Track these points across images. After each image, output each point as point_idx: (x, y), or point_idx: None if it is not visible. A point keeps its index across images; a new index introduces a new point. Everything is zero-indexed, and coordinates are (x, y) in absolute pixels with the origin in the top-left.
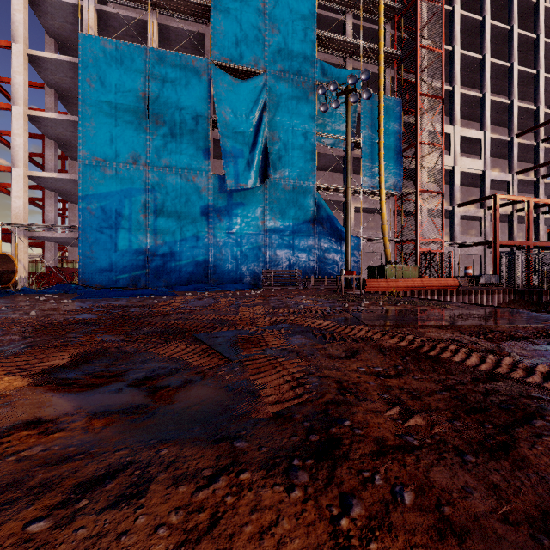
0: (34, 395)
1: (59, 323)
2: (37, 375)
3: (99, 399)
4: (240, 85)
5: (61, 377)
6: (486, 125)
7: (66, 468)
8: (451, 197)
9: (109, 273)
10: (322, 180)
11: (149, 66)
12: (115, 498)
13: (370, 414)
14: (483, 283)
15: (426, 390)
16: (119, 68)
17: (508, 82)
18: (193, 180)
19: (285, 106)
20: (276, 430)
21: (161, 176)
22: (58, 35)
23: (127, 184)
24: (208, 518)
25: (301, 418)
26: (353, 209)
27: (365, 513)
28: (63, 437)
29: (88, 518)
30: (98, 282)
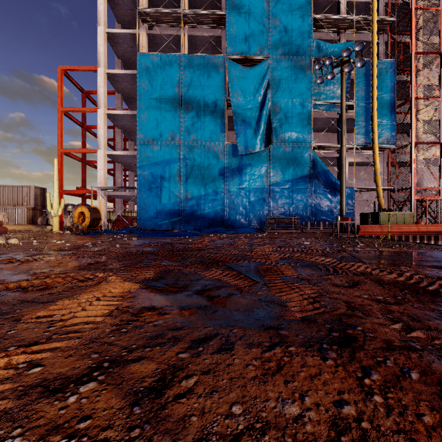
0: (145, 294)
1: (136, 253)
2: (139, 283)
3: (180, 299)
4: (248, 71)
5: (153, 285)
6: None
7: (182, 332)
8: None
9: (156, 220)
10: (317, 140)
11: (182, 68)
12: (217, 349)
13: (377, 325)
14: None
15: (425, 316)
16: (162, 73)
17: None
18: (213, 149)
19: (285, 82)
20: (305, 327)
21: (190, 148)
22: (123, 57)
23: (167, 155)
24: (275, 365)
25: (322, 321)
26: (346, 163)
27: (381, 379)
28: (170, 317)
29: (207, 355)
30: (149, 226)
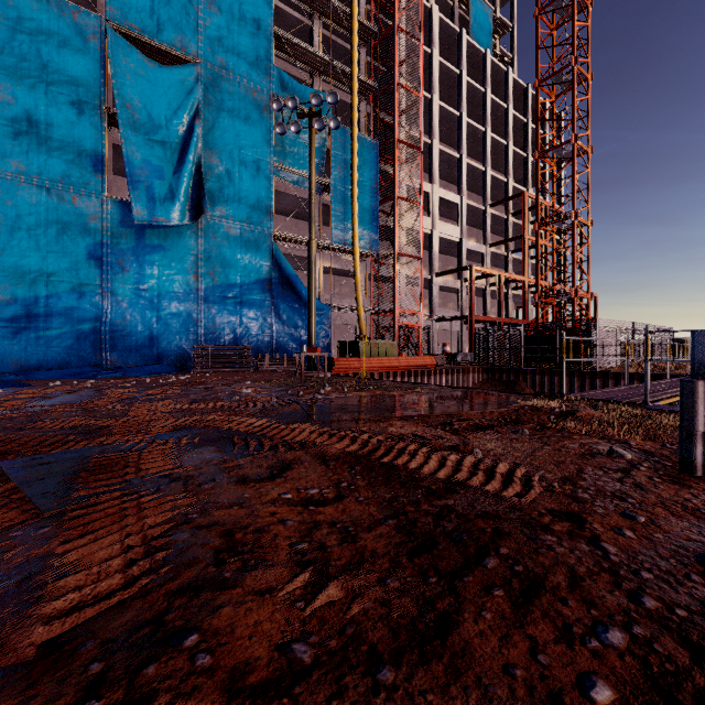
0: None
1: None
2: None
3: None
4: (157, 71)
5: None
6: (463, 189)
7: None
8: (430, 264)
9: None
10: (284, 227)
11: None
12: None
13: (251, 602)
14: (460, 361)
15: (369, 520)
16: None
17: (483, 147)
18: (73, 201)
19: (229, 117)
20: None
21: (6, 187)
22: None
23: None
24: None
25: (93, 650)
26: (322, 269)
27: None
28: None
29: None
30: None
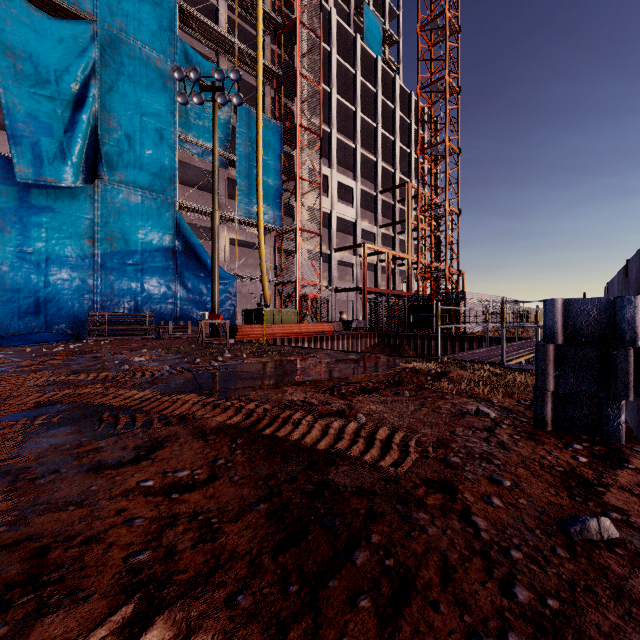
0: None
1: None
2: None
3: None
4: (45, 22)
5: None
6: (358, 176)
7: None
8: (329, 241)
9: None
10: (189, 198)
11: None
12: None
13: None
14: (354, 328)
15: (238, 506)
16: None
17: (374, 140)
18: None
19: (130, 82)
20: None
21: None
22: None
23: None
24: None
25: None
26: (228, 240)
27: None
28: None
29: None
30: None
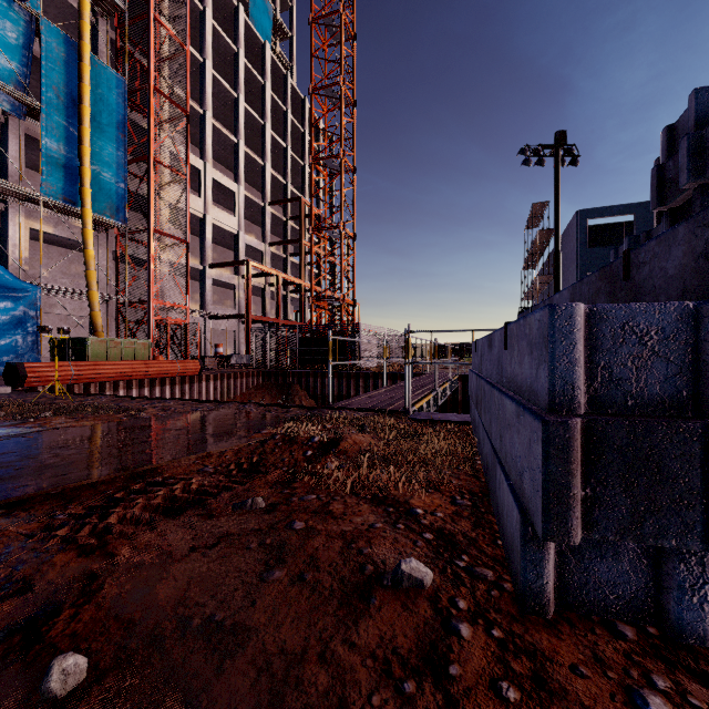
0: None
1: None
2: None
3: None
4: None
5: None
6: (241, 178)
7: None
8: (202, 253)
9: None
10: None
11: None
12: None
13: None
14: (234, 364)
15: None
16: None
17: (262, 141)
18: None
19: None
20: None
21: None
22: None
23: None
24: None
25: None
26: (27, 231)
27: None
28: None
29: None
30: None
